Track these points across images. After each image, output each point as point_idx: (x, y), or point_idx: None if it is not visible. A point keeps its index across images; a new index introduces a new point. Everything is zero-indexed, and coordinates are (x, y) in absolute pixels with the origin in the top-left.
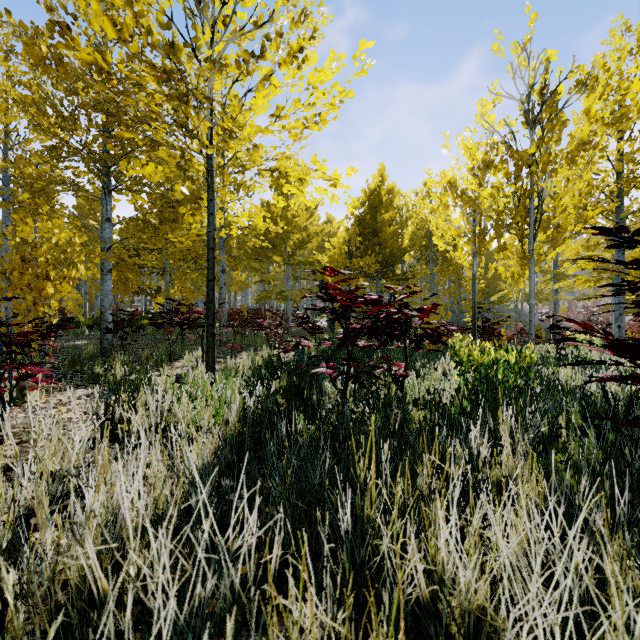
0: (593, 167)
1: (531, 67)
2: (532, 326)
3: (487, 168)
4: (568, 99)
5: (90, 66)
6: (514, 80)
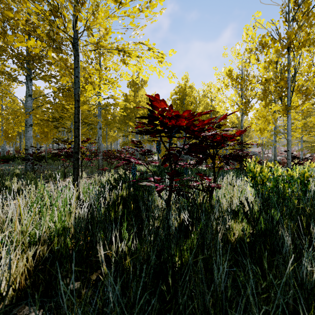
0: None
1: None
2: (289, 154)
3: (262, 48)
4: None
5: None
6: None
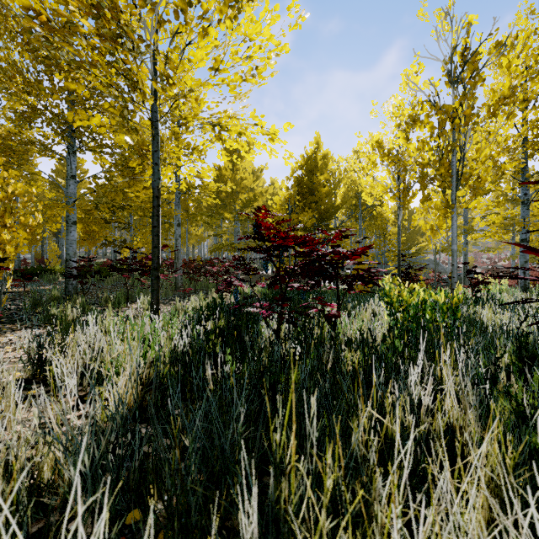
0: (511, 122)
1: (453, 31)
2: (454, 270)
3: (414, 122)
4: (489, 58)
5: (27, 11)
6: (438, 42)
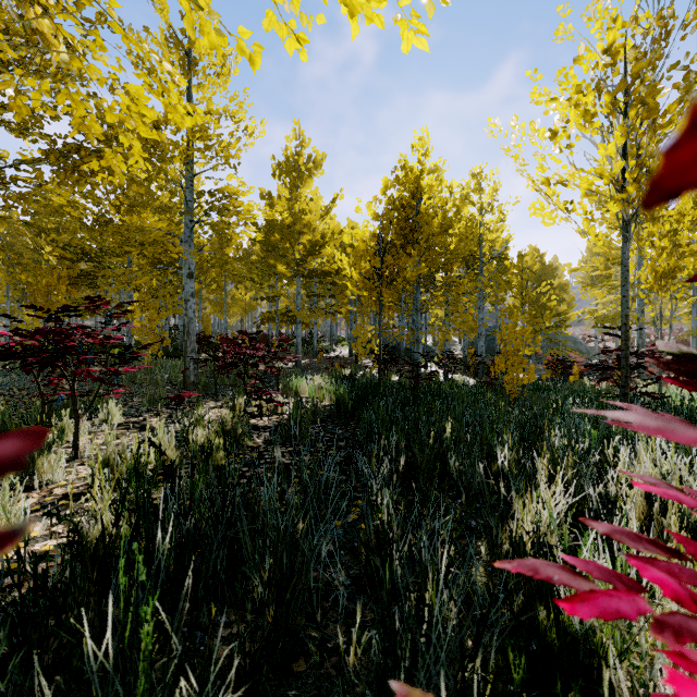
0: None
1: None
2: None
3: None
4: None
5: None
6: None
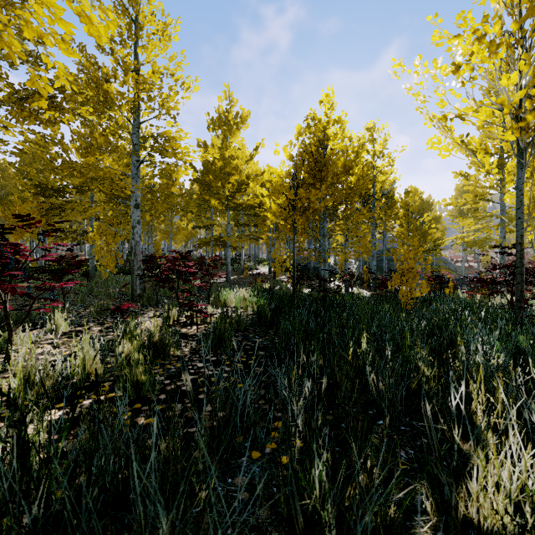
0: None
1: None
2: None
3: None
4: None
5: None
6: None
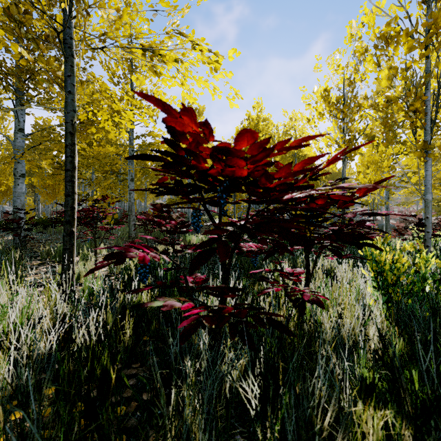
0: None
1: None
2: (429, 223)
3: (386, 44)
4: None
5: None
6: None
